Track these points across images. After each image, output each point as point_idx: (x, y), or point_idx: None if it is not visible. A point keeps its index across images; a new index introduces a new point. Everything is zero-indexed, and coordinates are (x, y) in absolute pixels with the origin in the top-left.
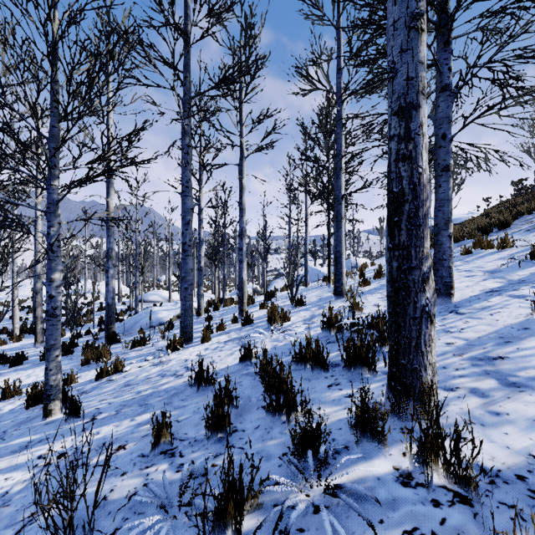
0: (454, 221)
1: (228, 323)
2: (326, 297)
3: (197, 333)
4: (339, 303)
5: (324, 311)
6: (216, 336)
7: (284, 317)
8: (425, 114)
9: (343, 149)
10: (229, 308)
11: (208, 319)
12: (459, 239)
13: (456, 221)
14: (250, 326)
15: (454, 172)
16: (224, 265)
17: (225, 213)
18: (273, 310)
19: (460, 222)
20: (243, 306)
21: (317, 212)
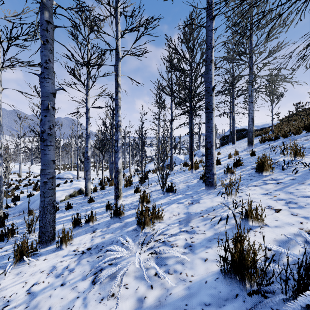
0: (264, 126)
1: (104, 209)
2: (193, 184)
3: (69, 223)
4: (213, 195)
5: (201, 208)
6: (81, 234)
7: (156, 216)
8: None
9: (213, 41)
10: (112, 188)
11: (90, 201)
12: (287, 135)
13: (265, 125)
14: (119, 221)
15: (275, 89)
16: (112, 154)
17: (113, 117)
18: (145, 199)
19: (268, 126)
20: (118, 192)
21: (180, 114)
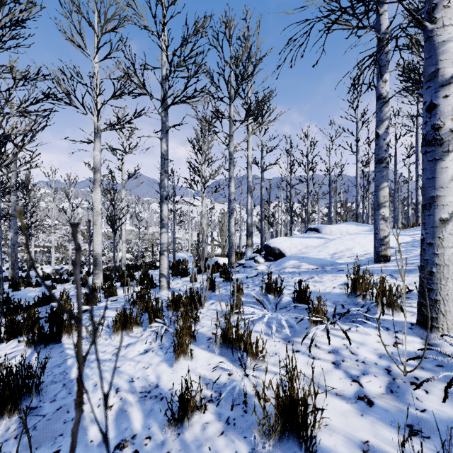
0: None
1: None
2: None
3: None
4: None
5: None
6: None
7: None
8: (419, 191)
9: None
10: None
11: None
12: None
13: None
14: None
15: None
16: None
17: None
18: None
19: None
20: None
21: None
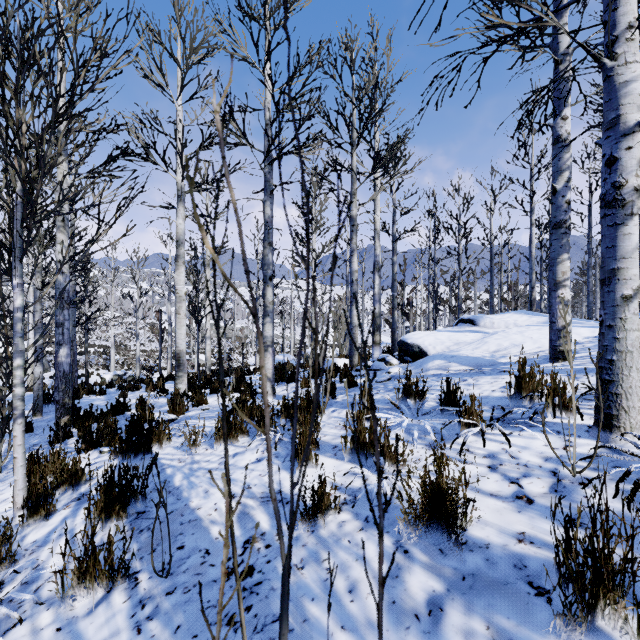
0: None
1: None
2: None
3: None
4: None
5: None
6: None
7: None
8: None
9: None
10: None
11: None
12: None
13: None
14: None
15: None
16: None
17: None
18: None
19: None
20: None
21: None
